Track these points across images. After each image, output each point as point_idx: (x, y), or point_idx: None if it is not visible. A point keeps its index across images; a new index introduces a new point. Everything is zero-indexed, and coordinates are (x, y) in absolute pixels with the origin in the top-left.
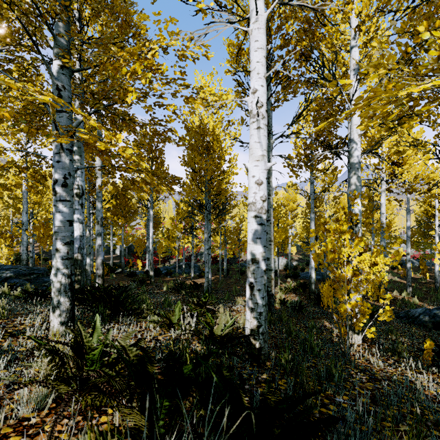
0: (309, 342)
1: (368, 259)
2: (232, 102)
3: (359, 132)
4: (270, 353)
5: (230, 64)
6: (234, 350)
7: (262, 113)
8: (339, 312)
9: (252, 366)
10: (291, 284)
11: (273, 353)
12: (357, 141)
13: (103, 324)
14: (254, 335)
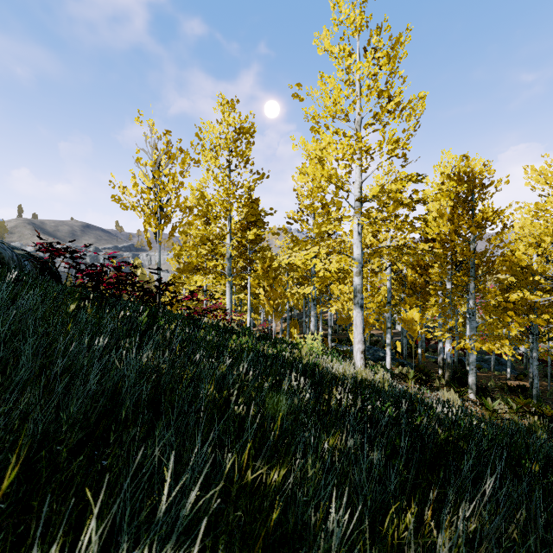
0: None
1: None
2: None
3: None
4: None
5: None
6: None
7: None
8: None
9: None
10: None
11: None
12: None
13: None
14: None
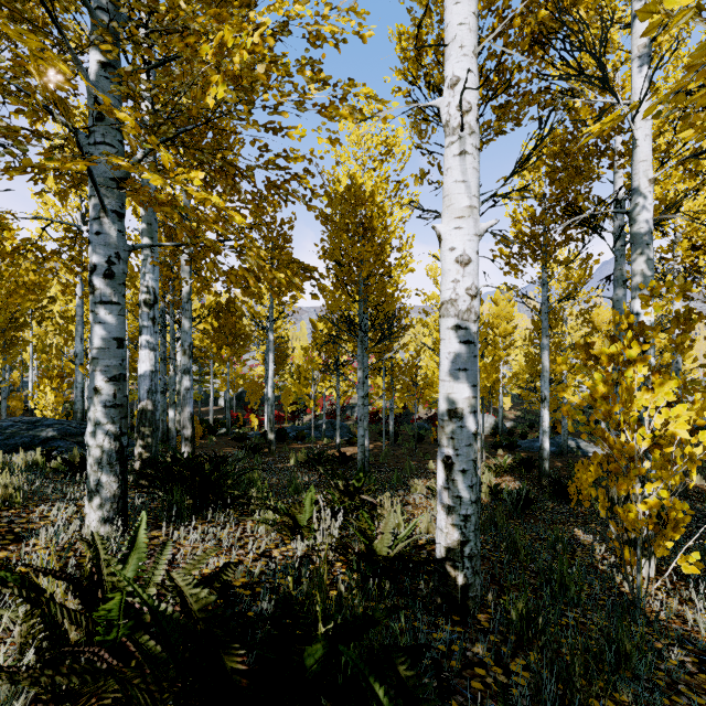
0: (559, 574)
1: (687, 415)
2: (404, 149)
3: (651, 174)
4: (484, 595)
5: (402, 74)
6: (412, 583)
7: (471, 123)
8: (622, 518)
9: (451, 623)
10: (505, 460)
11: (490, 594)
12: (646, 193)
13: (179, 524)
14: (453, 561)
